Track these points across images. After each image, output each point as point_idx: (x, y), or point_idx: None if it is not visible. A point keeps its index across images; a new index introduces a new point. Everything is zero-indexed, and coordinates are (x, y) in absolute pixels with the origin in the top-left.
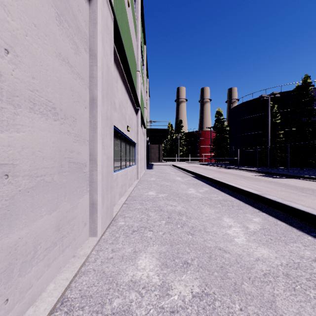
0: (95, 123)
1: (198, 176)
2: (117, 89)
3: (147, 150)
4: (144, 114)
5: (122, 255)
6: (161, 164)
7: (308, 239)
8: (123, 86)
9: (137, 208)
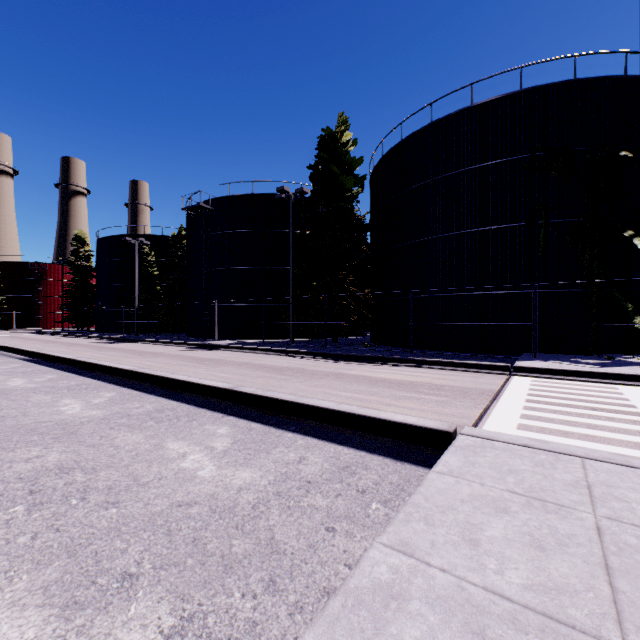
0: None
1: None
2: None
3: None
4: None
5: None
6: None
7: (38, 366)
8: None
9: None
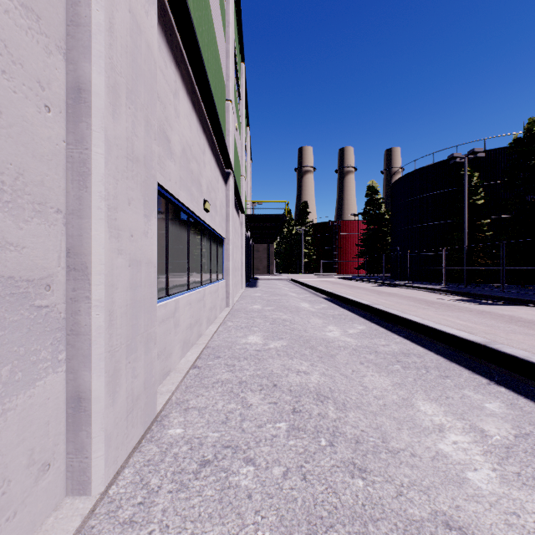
0: (84, 161)
1: (342, 300)
2: (177, 113)
3: (247, 254)
4: (241, 188)
5: None
6: (272, 278)
7: None
8: (193, 112)
9: (220, 379)
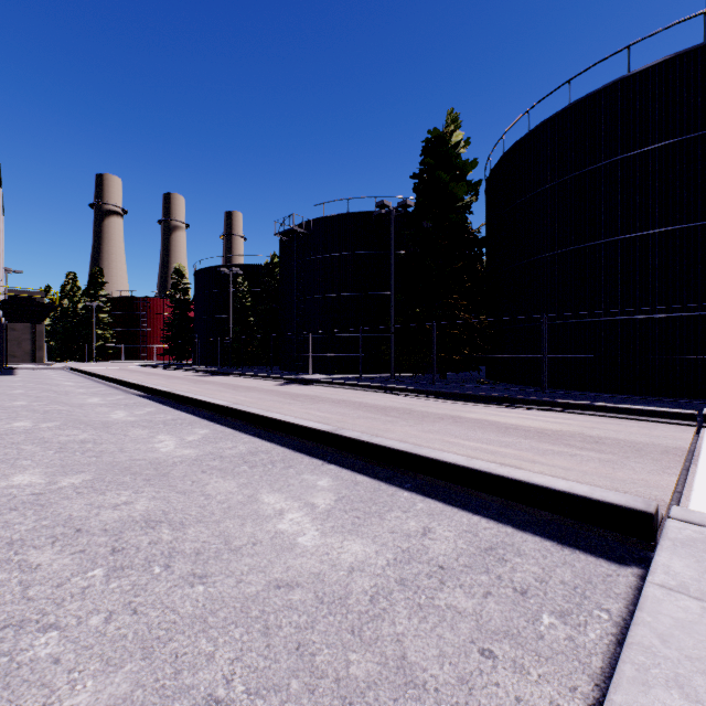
0: None
1: (105, 379)
2: None
3: None
4: None
5: (3, 403)
6: (40, 366)
7: (139, 399)
8: None
9: (4, 396)
